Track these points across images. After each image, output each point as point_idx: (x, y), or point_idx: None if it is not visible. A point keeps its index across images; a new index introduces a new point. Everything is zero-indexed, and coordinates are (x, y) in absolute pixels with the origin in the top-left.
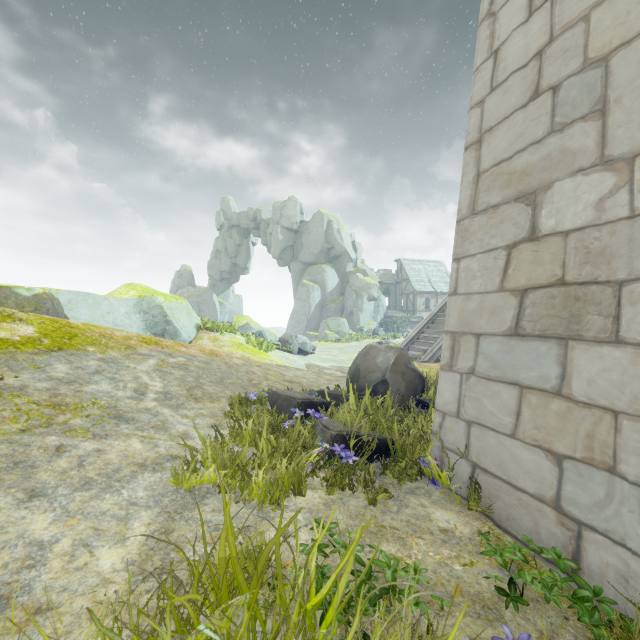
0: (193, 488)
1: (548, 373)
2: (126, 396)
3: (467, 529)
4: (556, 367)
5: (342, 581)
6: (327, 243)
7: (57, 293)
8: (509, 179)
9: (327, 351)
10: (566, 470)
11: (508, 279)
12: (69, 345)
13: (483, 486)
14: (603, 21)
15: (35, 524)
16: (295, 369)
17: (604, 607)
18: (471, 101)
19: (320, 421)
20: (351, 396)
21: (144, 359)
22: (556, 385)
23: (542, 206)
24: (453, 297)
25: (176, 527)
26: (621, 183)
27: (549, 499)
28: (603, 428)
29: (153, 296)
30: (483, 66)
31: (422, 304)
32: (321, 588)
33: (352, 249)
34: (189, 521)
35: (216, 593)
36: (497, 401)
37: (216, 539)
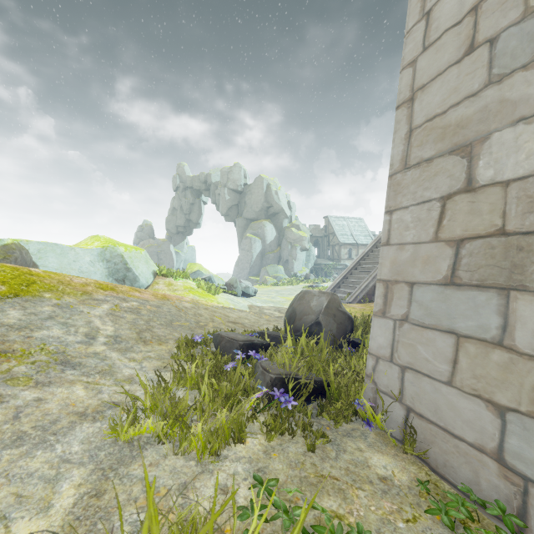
0: (132, 439)
1: (487, 323)
2: (76, 341)
3: (405, 476)
4: (497, 317)
5: None
6: (266, 202)
7: (27, 244)
8: (443, 133)
9: (266, 293)
10: (509, 423)
11: (443, 230)
12: (26, 292)
13: (418, 430)
14: None
15: None
16: (238, 311)
17: None
18: (403, 62)
19: (260, 363)
20: (289, 338)
21: (98, 304)
22: (497, 335)
23: (479, 157)
24: (386, 247)
25: (108, 488)
26: None
27: (490, 450)
28: None
29: (115, 246)
30: (415, 28)
31: (346, 254)
32: None
33: (287, 208)
34: (123, 479)
35: None
36: (432, 348)
37: None
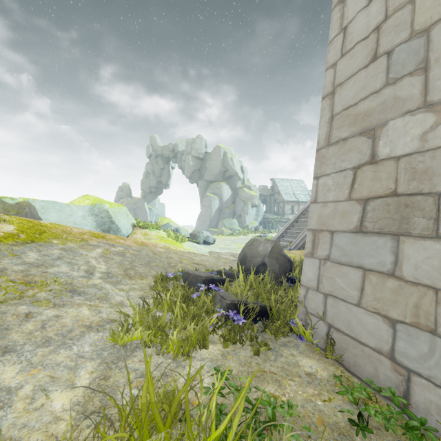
0: (126, 344)
1: (384, 260)
2: (79, 275)
3: (325, 373)
4: (390, 255)
5: (235, 420)
6: (223, 167)
7: (34, 202)
8: (355, 119)
9: (223, 242)
10: (398, 331)
11: (354, 191)
12: (39, 239)
13: (336, 341)
14: (425, 3)
15: (5, 374)
16: (201, 255)
17: (429, 434)
18: (327, 64)
19: (218, 293)
20: (240, 275)
21: (93, 248)
22: (391, 269)
23: (380, 138)
24: (314, 204)
25: (112, 374)
26: (440, 121)
27: (385, 352)
28: (426, 301)
29: (102, 204)
30: (335, 39)
31: (289, 209)
32: (219, 423)
33: (240, 171)
34: (122, 369)
35: (139, 431)
36: (346, 280)
37: (142, 383)
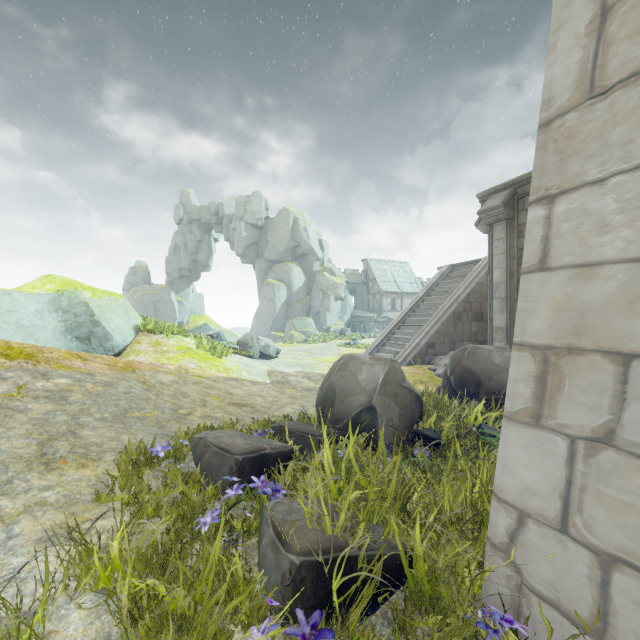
0: None
1: None
2: None
3: None
4: None
5: None
6: (293, 241)
7: None
8: None
9: (293, 354)
10: None
11: None
12: None
13: None
14: None
15: None
16: (250, 383)
17: None
18: None
19: (271, 512)
20: (326, 449)
21: None
22: None
23: None
24: (537, 275)
25: None
26: None
27: None
28: None
29: (76, 291)
30: None
31: (388, 304)
32: None
33: (319, 248)
34: None
35: None
36: None
37: None
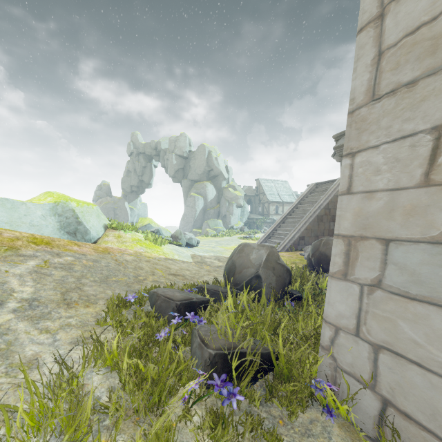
0: None
1: None
2: None
3: None
4: None
5: None
6: (208, 167)
7: None
8: (433, 45)
9: (208, 244)
10: None
11: (438, 170)
12: None
13: (403, 434)
14: None
15: None
16: (181, 262)
17: None
18: None
19: (198, 330)
20: (230, 297)
21: (24, 260)
22: None
23: None
24: (346, 196)
25: None
26: None
27: None
28: None
29: (67, 202)
30: None
31: (273, 210)
32: None
33: (225, 171)
34: None
35: None
36: (424, 328)
37: None
